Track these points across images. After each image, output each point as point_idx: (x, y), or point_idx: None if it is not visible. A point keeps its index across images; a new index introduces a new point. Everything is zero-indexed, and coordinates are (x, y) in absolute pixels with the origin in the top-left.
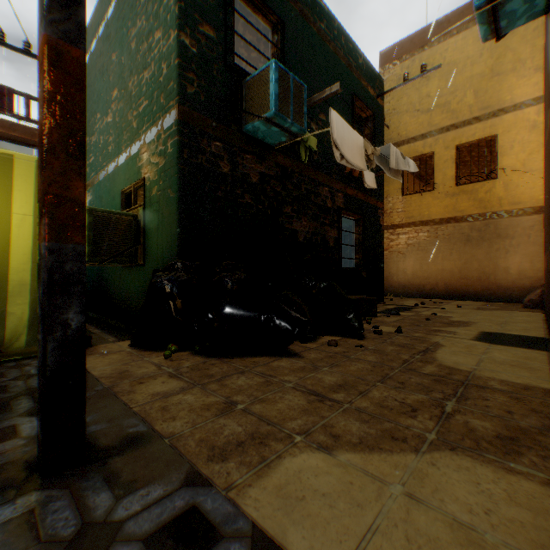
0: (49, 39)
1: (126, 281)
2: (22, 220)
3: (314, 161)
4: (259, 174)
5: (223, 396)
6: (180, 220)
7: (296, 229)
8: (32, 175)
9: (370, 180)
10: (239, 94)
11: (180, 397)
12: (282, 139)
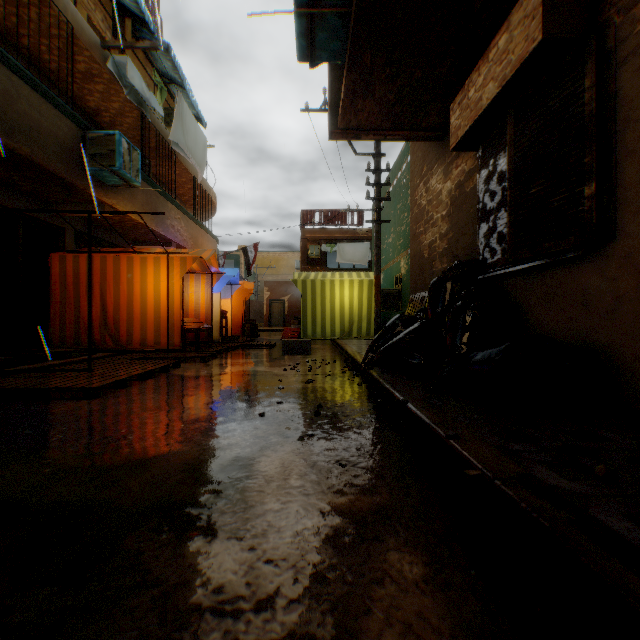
0: (375, 276)
1: None
2: (365, 298)
3: None
4: None
5: None
6: None
7: None
8: (367, 285)
9: None
10: None
11: None
12: None
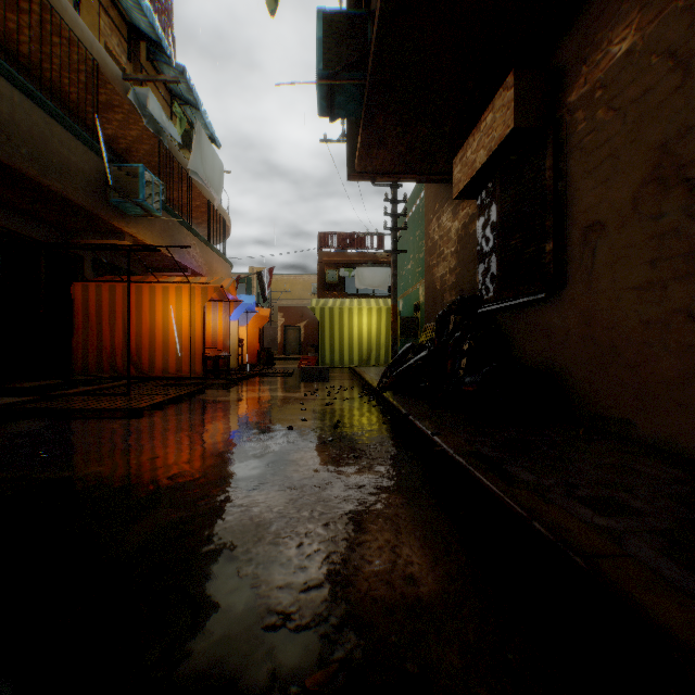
0: (393, 305)
1: None
2: (383, 326)
3: None
4: None
5: None
6: None
7: None
8: (385, 312)
9: None
10: None
11: None
12: None
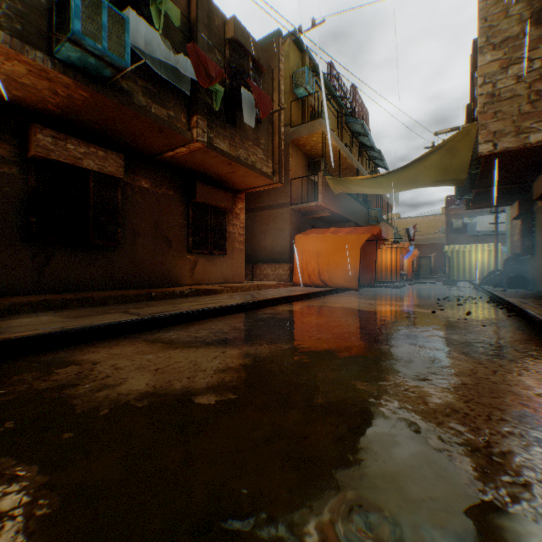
0: (494, 249)
1: None
2: (491, 259)
3: None
4: None
5: None
6: None
7: None
8: (492, 252)
9: None
10: None
11: None
12: None
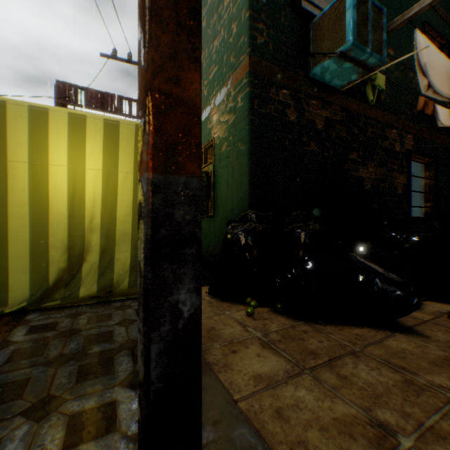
0: None
1: None
2: (124, 177)
3: (380, 101)
4: (324, 120)
5: (357, 404)
6: (250, 171)
7: (361, 176)
8: (131, 138)
9: (443, 117)
10: (305, 39)
11: (291, 391)
12: (351, 78)
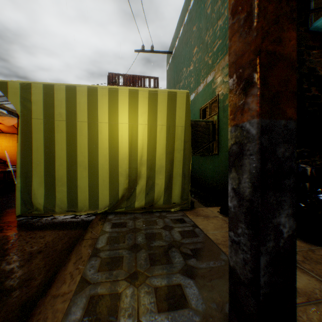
0: None
1: (203, 165)
2: (161, 128)
3: None
4: None
5: None
6: None
7: None
8: (165, 101)
9: None
10: None
11: None
12: None
